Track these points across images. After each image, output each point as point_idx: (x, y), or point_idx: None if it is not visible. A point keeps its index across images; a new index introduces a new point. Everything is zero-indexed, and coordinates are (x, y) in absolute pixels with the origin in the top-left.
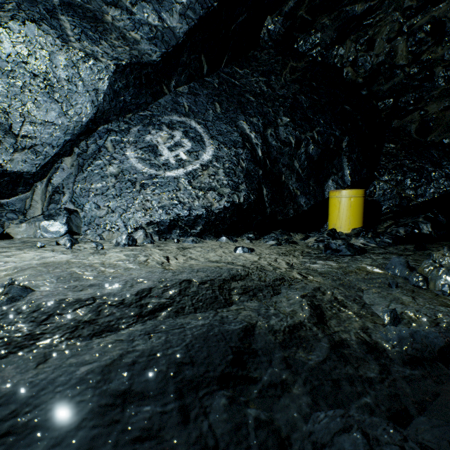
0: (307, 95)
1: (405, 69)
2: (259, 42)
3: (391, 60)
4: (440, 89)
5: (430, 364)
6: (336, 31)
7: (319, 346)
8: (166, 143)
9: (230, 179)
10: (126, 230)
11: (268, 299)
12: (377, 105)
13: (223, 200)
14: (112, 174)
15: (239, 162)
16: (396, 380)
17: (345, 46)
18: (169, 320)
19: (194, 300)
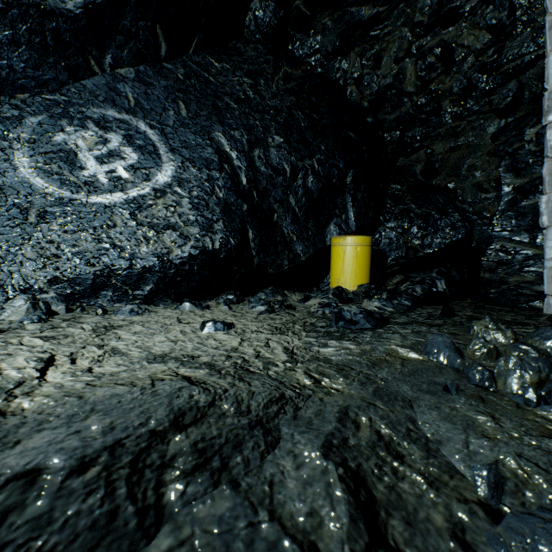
0: (305, 111)
1: (413, 97)
2: (243, 31)
3: (400, 84)
4: (447, 126)
5: None
6: (339, 38)
7: None
8: (93, 150)
9: (199, 214)
10: (2, 293)
11: (256, 470)
12: (383, 136)
13: (189, 245)
14: None
15: (214, 191)
16: None
17: (349, 60)
18: None
19: None
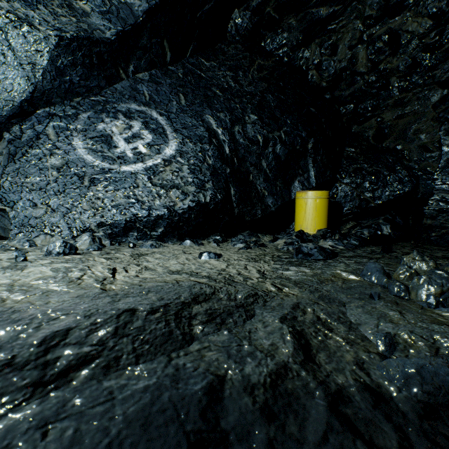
0: (275, 94)
1: (364, 76)
2: (226, 35)
3: (353, 66)
4: (395, 98)
5: (448, 415)
6: (302, 33)
7: (314, 406)
8: (122, 134)
9: (195, 177)
10: (70, 233)
11: (241, 326)
12: (339, 109)
13: (188, 199)
14: (53, 165)
15: (205, 159)
16: None
17: (310, 49)
18: (90, 385)
19: (137, 342)
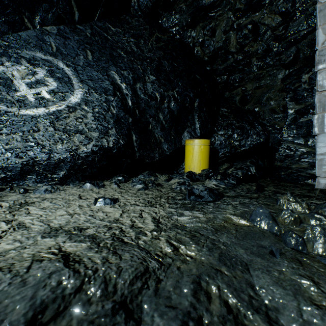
0: (169, 61)
1: (234, 55)
2: (130, 9)
3: (227, 46)
4: (254, 73)
5: None
6: (190, 16)
7: None
8: (24, 79)
9: (99, 123)
10: None
11: None
12: (216, 79)
13: (91, 144)
14: None
15: (109, 108)
16: None
17: (196, 31)
18: None
19: None
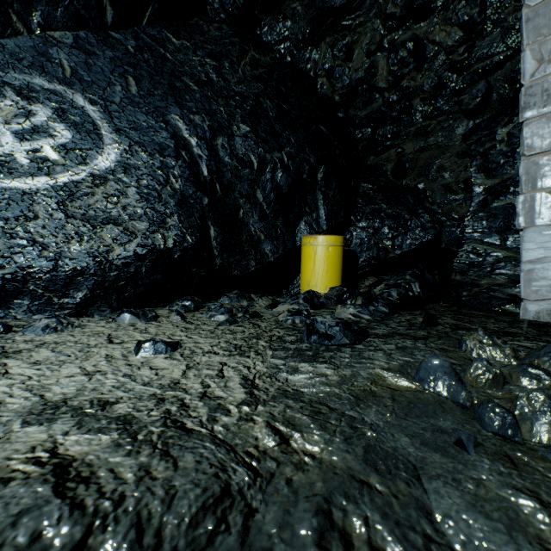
0: (274, 101)
1: (385, 93)
2: (206, 8)
3: (372, 78)
4: (418, 125)
5: None
6: (310, 25)
7: None
8: (10, 123)
9: (149, 206)
10: None
11: None
12: (354, 133)
13: (135, 243)
14: None
15: (168, 180)
16: None
17: (320, 50)
18: None
19: None
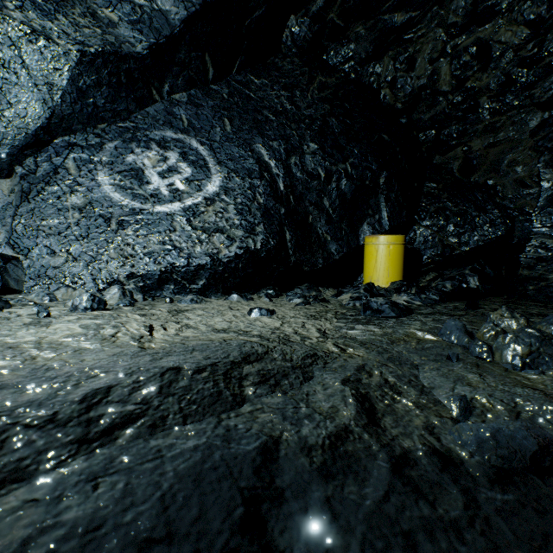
0: (339, 118)
1: (448, 96)
2: (280, 47)
3: (434, 84)
4: (485, 123)
5: (523, 480)
6: (372, 44)
7: (376, 468)
8: (156, 167)
9: (243, 218)
10: (95, 285)
11: (297, 388)
12: (417, 136)
13: (235, 246)
14: (74, 205)
15: (255, 197)
16: (490, 518)
17: (382, 64)
18: (137, 443)
19: (183, 402)
